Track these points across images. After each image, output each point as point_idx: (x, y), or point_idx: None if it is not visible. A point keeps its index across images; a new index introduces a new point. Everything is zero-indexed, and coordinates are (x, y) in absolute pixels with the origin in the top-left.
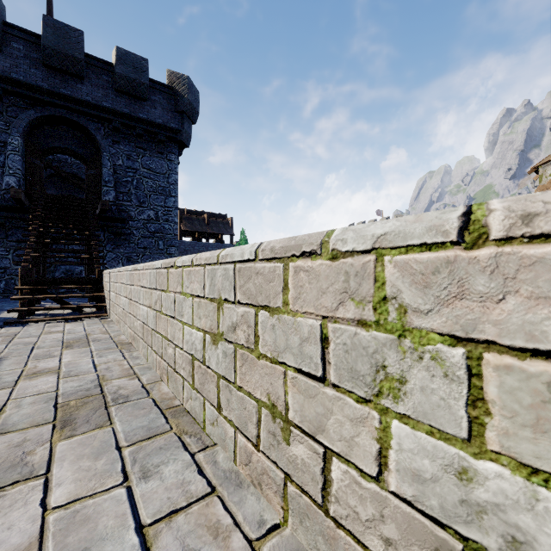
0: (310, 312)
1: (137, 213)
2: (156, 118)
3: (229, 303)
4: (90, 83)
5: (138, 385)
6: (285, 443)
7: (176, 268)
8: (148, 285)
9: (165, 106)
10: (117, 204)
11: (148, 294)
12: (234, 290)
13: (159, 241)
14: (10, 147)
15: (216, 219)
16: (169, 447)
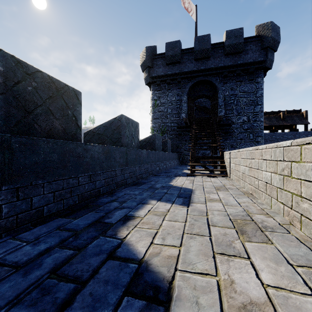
0: None
1: (236, 120)
2: (248, 60)
3: None
4: (213, 57)
5: (274, 222)
6: None
7: None
8: (272, 158)
9: (254, 49)
10: (225, 116)
11: (272, 164)
12: None
13: (250, 134)
14: (183, 101)
15: (290, 114)
16: None
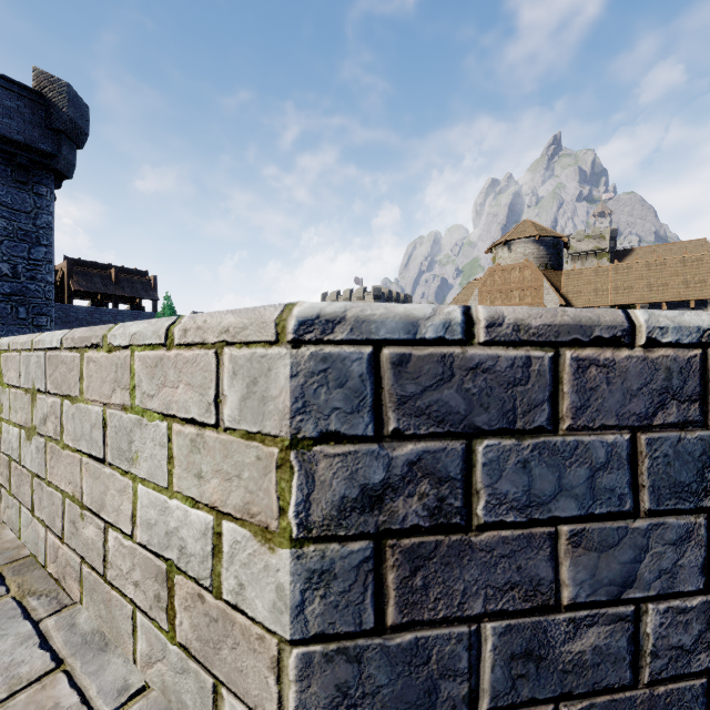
0: None
1: None
2: (12, 132)
3: None
4: None
5: None
6: None
7: None
8: None
9: (29, 118)
10: None
11: None
12: None
13: (19, 307)
14: None
15: (131, 276)
16: None
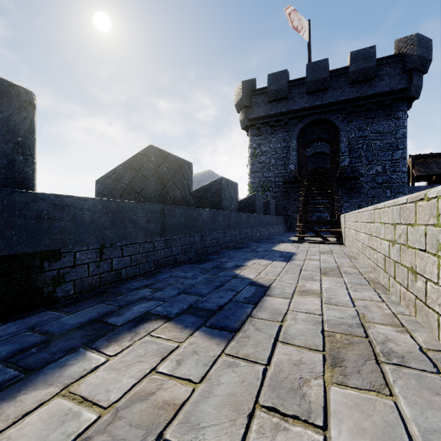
0: (422, 223)
1: (366, 171)
2: (383, 88)
3: (398, 224)
4: (332, 89)
5: (357, 272)
6: (415, 283)
7: (377, 209)
8: (365, 221)
9: (392, 73)
10: (350, 167)
11: (365, 226)
12: (399, 218)
13: (386, 190)
14: (291, 148)
15: None
16: (367, 290)
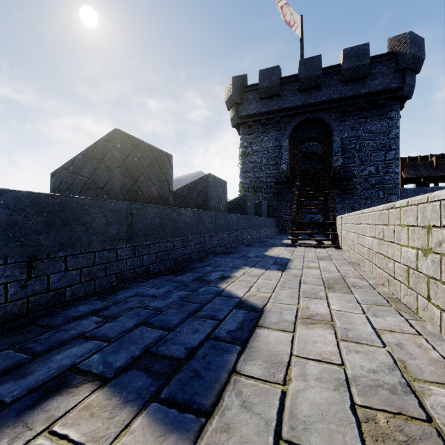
0: None
1: (359, 171)
2: (376, 87)
3: (436, 228)
4: (325, 87)
5: (366, 284)
6: None
7: (394, 208)
8: (372, 222)
9: (385, 72)
10: (343, 167)
11: (372, 228)
12: (440, 219)
13: (379, 191)
14: (283, 148)
15: None
16: (389, 312)
